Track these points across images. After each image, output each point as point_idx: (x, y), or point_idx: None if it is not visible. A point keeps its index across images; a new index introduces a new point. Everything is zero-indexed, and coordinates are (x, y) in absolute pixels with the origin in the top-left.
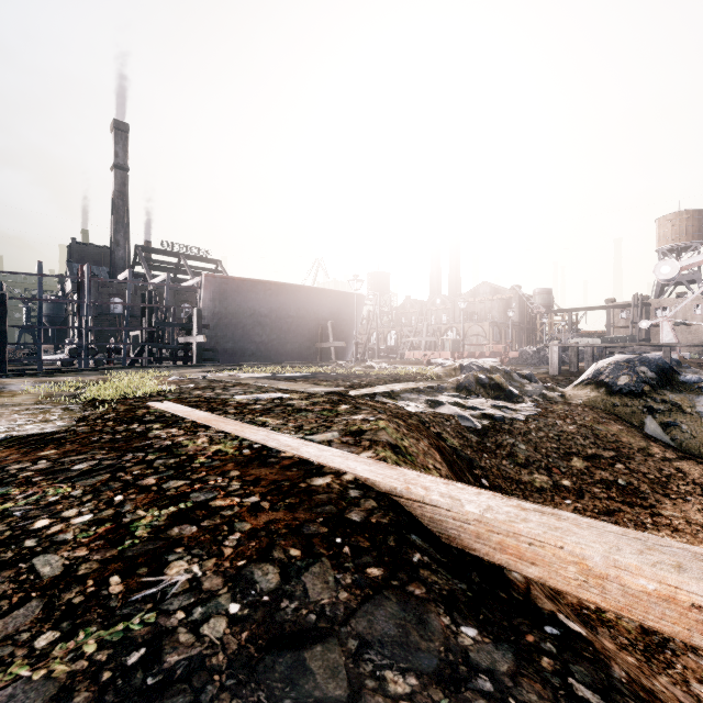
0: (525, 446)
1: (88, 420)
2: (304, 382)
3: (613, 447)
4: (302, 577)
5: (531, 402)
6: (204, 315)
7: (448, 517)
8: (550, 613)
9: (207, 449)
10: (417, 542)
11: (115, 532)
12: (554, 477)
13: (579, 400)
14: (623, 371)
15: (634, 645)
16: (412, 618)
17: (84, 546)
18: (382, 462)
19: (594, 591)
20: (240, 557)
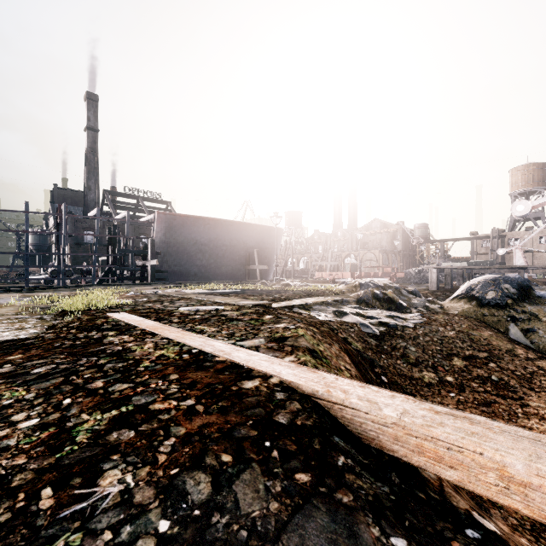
0: (415, 348)
1: (56, 328)
2: (235, 297)
3: (486, 349)
4: (233, 485)
5: (417, 312)
6: (157, 244)
7: (367, 420)
8: (466, 513)
9: (151, 354)
10: (340, 444)
11: (57, 437)
12: (439, 374)
13: (455, 311)
14: (490, 288)
15: (522, 525)
16: (343, 531)
17: (23, 453)
18: (303, 366)
19: (516, 498)
20: (173, 465)
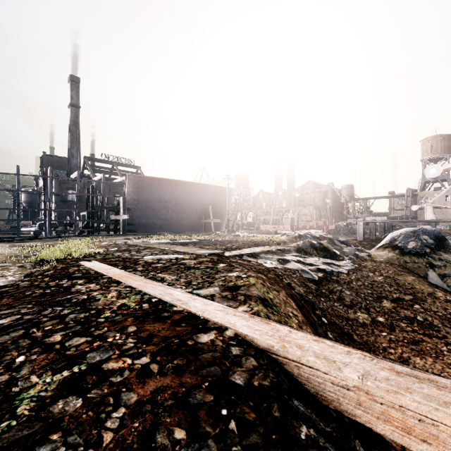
0: (349, 292)
1: (32, 275)
2: (193, 246)
3: (410, 292)
4: None
5: (348, 260)
6: (128, 201)
7: (326, 380)
8: None
9: (113, 303)
10: (300, 408)
11: None
12: (371, 315)
13: (381, 258)
14: (411, 239)
15: None
16: None
17: None
18: (257, 317)
19: None
20: (119, 447)
